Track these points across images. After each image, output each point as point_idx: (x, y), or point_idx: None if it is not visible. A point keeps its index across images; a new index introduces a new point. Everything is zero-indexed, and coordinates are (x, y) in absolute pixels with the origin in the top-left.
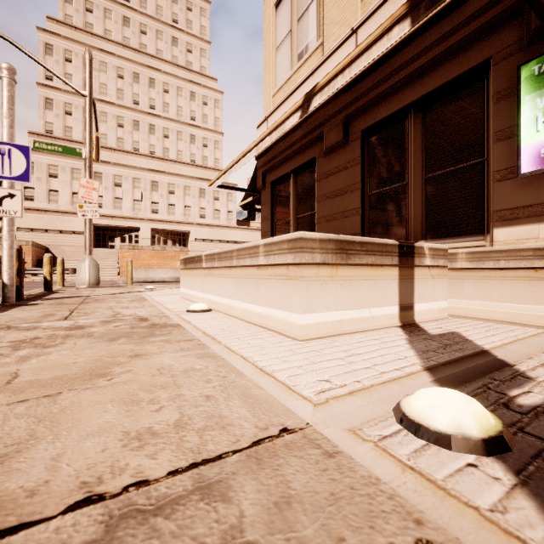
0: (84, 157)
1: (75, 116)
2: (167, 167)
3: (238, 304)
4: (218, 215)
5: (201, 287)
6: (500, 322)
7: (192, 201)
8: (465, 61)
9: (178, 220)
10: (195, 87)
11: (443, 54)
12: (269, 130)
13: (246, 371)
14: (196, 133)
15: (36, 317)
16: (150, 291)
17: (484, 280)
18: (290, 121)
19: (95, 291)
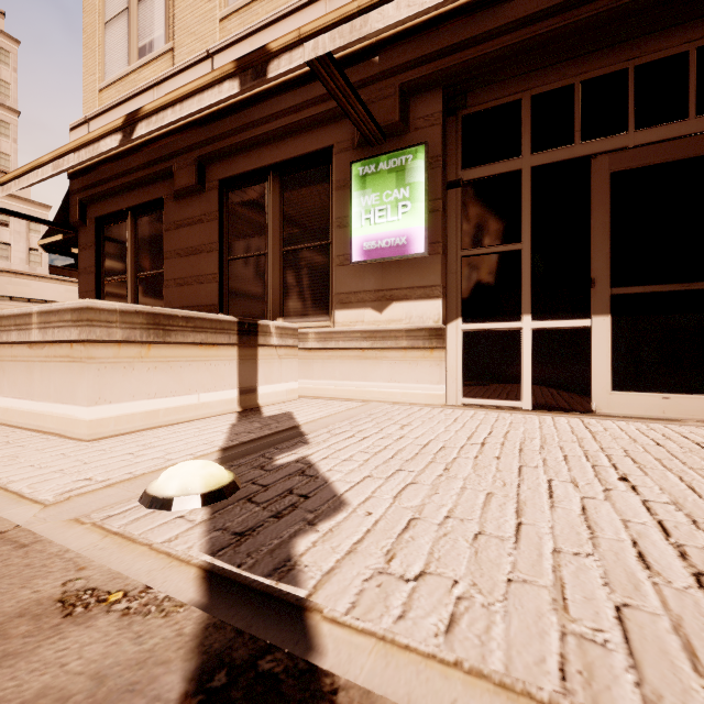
0: None
1: None
2: None
3: None
4: (6, 252)
5: None
6: (339, 399)
7: None
8: (314, 140)
9: None
10: None
11: (296, 125)
12: (74, 144)
13: None
14: None
15: None
16: None
17: (329, 360)
18: (107, 142)
19: None
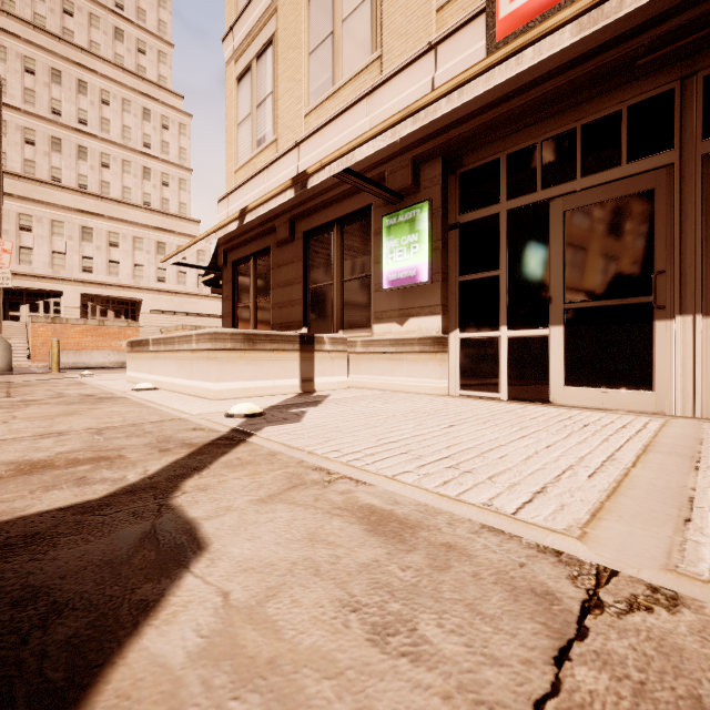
0: None
1: None
2: (107, 209)
3: (179, 381)
4: (184, 279)
5: (149, 369)
6: (375, 390)
7: (146, 258)
8: (361, 201)
9: (125, 283)
10: (150, 102)
11: (349, 191)
12: (215, 228)
13: (166, 410)
14: (152, 166)
15: None
16: (88, 377)
17: (371, 361)
18: (231, 226)
19: (12, 378)
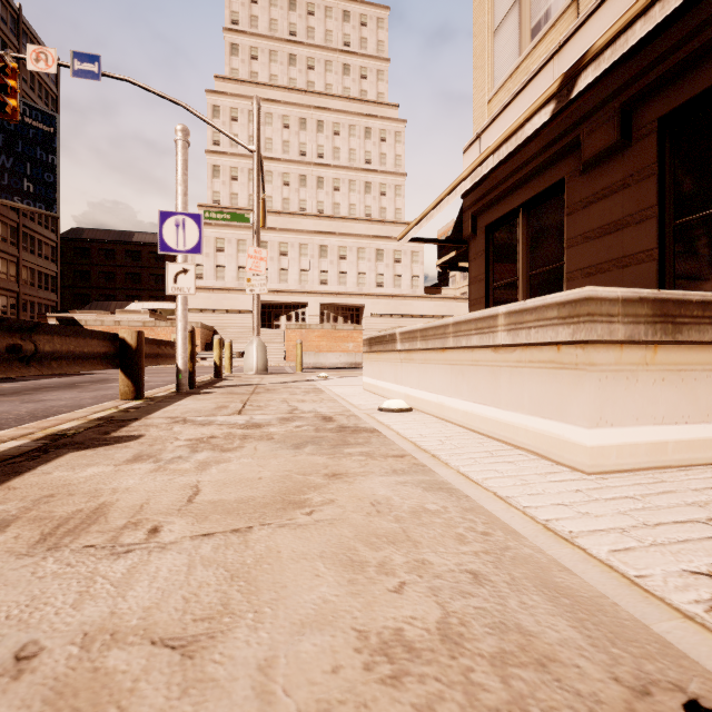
0: (252, 223)
1: (240, 181)
2: (338, 227)
3: (456, 404)
4: (399, 282)
5: (395, 377)
6: None
7: (367, 266)
8: None
9: (351, 291)
10: (370, 121)
11: None
12: (494, 145)
13: (518, 525)
14: (372, 180)
15: (209, 409)
16: (324, 381)
17: None
18: (533, 122)
19: (264, 379)
